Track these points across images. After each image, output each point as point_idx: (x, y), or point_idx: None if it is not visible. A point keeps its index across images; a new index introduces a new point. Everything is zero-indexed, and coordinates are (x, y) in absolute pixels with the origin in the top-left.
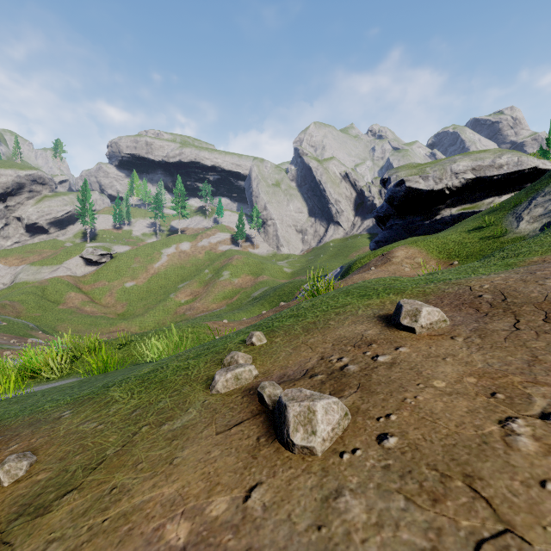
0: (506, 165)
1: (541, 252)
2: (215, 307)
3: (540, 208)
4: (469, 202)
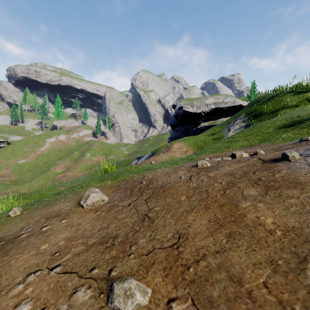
0: (229, 103)
1: (209, 152)
2: (80, 175)
3: (237, 125)
4: (213, 120)
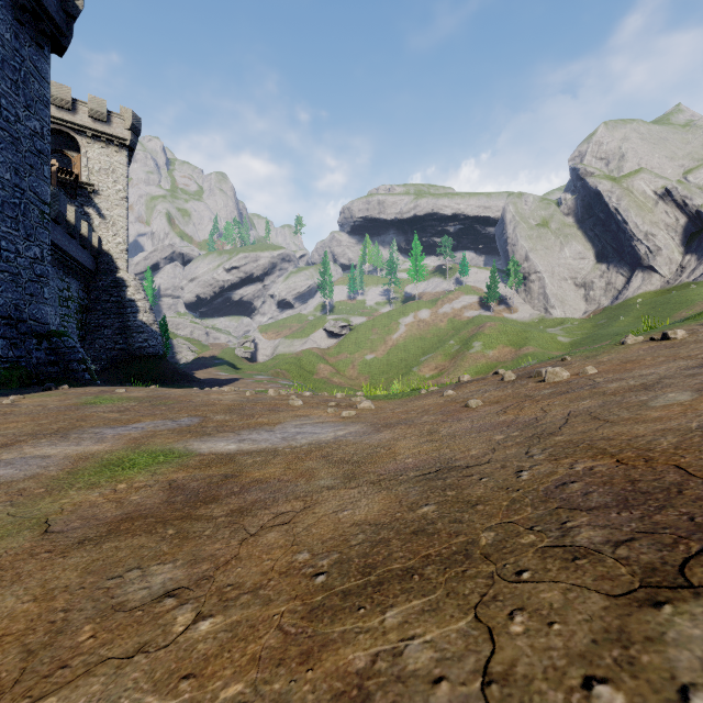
0: None
1: None
2: None
3: None
4: None
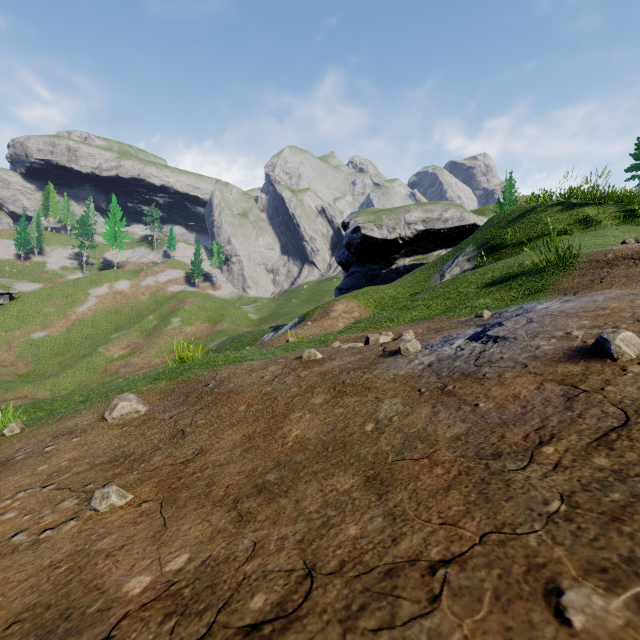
0: (451, 220)
1: (358, 329)
2: (159, 363)
3: (458, 268)
4: (421, 253)
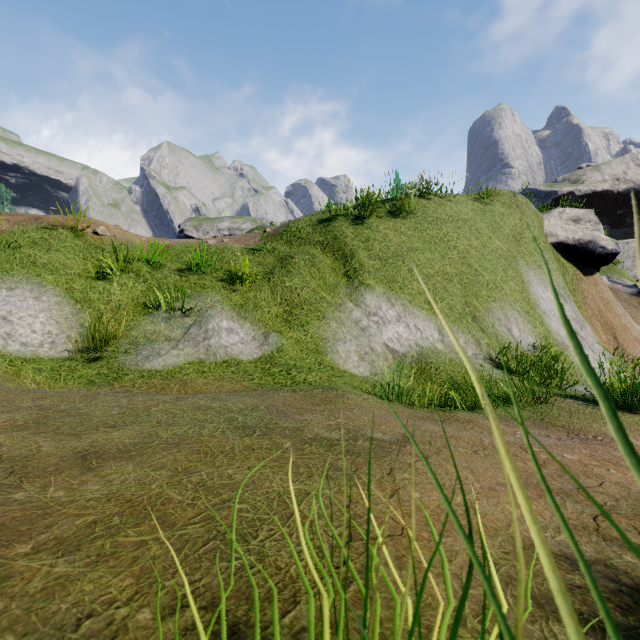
0: (246, 230)
1: None
2: None
3: None
4: None
